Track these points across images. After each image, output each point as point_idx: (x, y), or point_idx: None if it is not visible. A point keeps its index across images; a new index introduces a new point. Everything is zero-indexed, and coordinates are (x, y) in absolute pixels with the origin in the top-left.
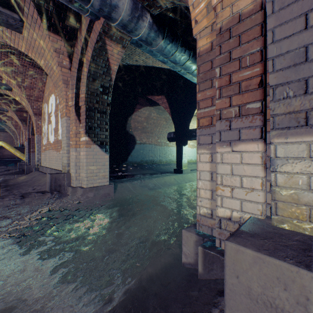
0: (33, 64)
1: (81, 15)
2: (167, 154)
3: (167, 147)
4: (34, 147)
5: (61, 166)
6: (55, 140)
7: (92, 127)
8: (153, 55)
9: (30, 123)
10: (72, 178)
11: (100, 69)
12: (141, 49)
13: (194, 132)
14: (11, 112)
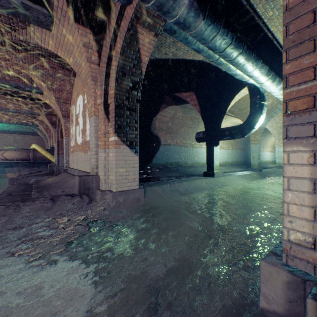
0: (62, 65)
1: (111, 3)
2: (193, 156)
3: (192, 149)
4: (63, 149)
5: (88, 167)
6: (83, 141)
7: (121, 126)
8: (187, 43)
9: (59, 126)
10: (101, 181)
11: (130, 62)
12: (174, 36)
13: (228, 131)
14: (43, 116)
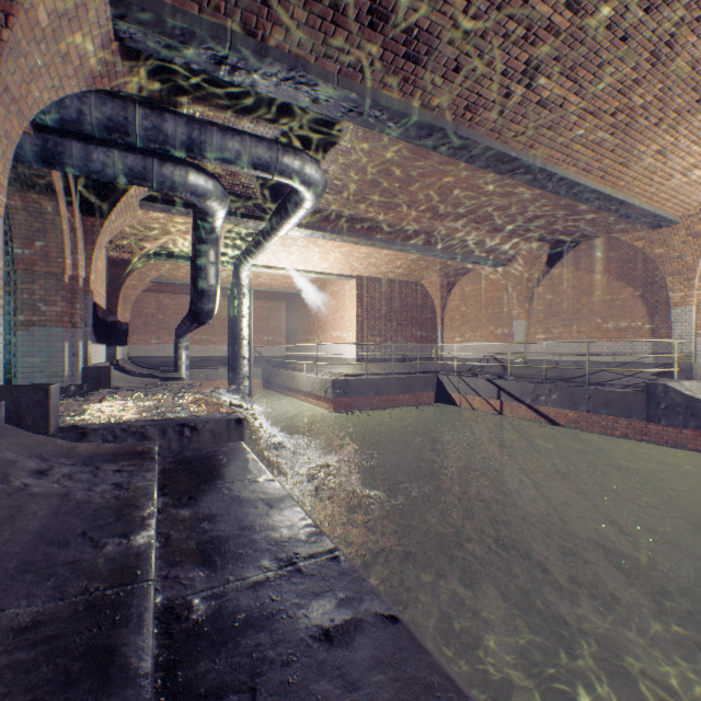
0: None
1: None
2: None
3: None
4: None
5: None
6: None
7: None
8: None
9: None
10: None
11: None
12: None
13: None
14: None
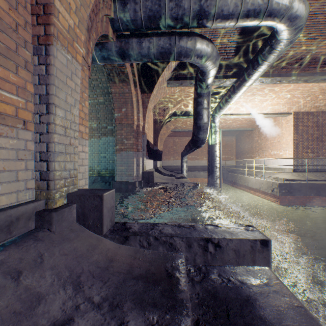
0: None
1: None
2: None
3: None
4: None
5: None
6: None
7: None
8: None
9: None
10: None
11: None
12: None
13: None
14: None
